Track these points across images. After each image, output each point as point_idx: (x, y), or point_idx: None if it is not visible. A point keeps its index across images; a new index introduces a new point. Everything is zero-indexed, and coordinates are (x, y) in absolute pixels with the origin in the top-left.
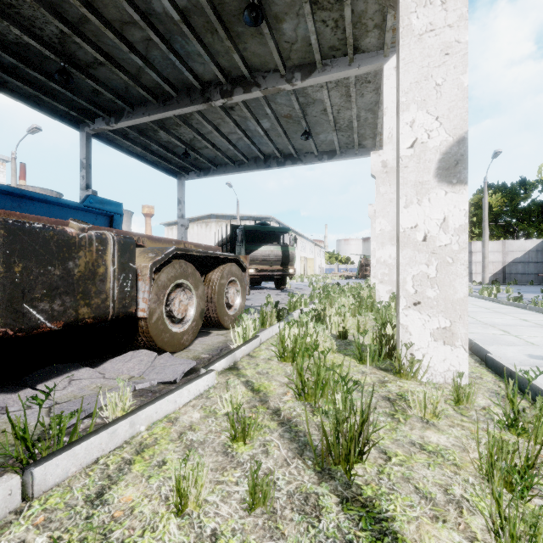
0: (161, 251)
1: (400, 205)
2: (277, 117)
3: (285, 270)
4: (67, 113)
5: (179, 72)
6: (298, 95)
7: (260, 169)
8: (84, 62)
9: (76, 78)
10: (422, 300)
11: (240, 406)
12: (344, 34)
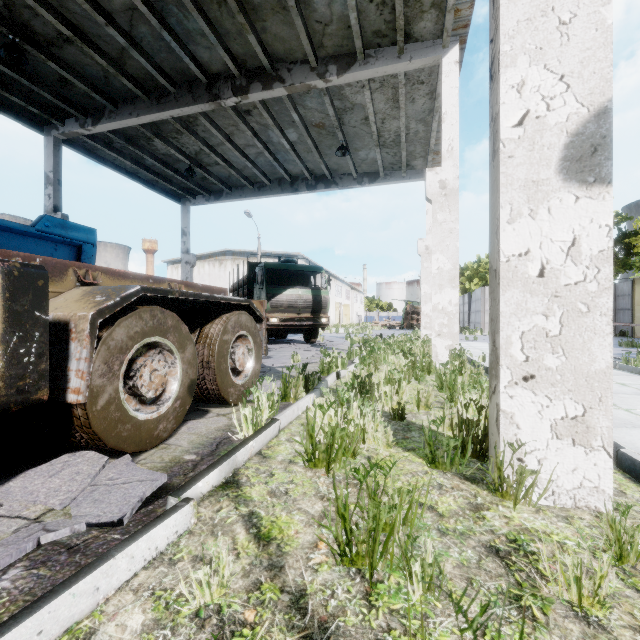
0: (117, 292)
1: (502, 219)
2: (307, 126)
3: (316, 319)
4: (26, 109)
5: (177, 59)
6: (333, 97)
7: (285, 193)
8: (43, 37)
9: (34, 60)
10: (537, 373)
11: (229, 587)
12: (393, 14)
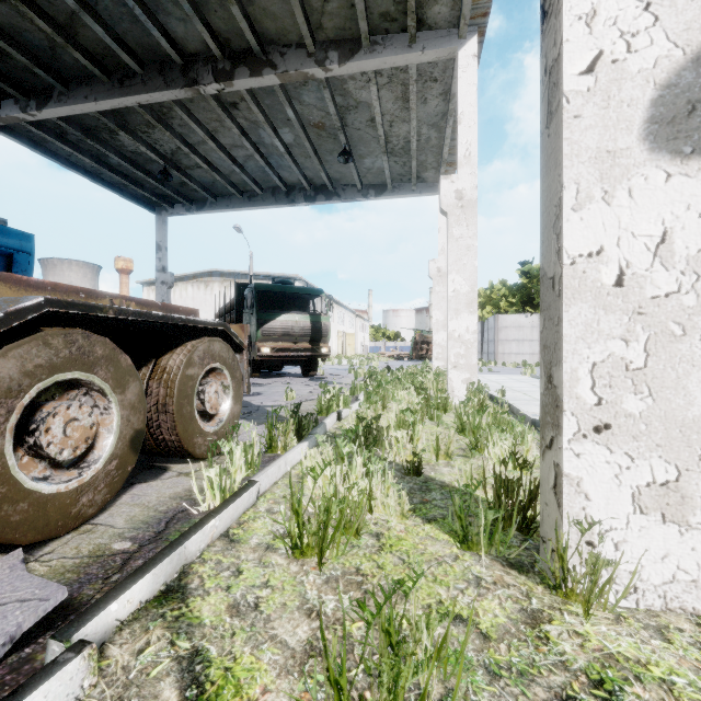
0: (3, 305)
1: (565, 204)
2: (304, 126)
3: (316, 349)
4: None
5: (144, 31)
6: (334, 92)
7: (280, 204)
8: None
9: None
10: (613, 421)
11: None
12: None
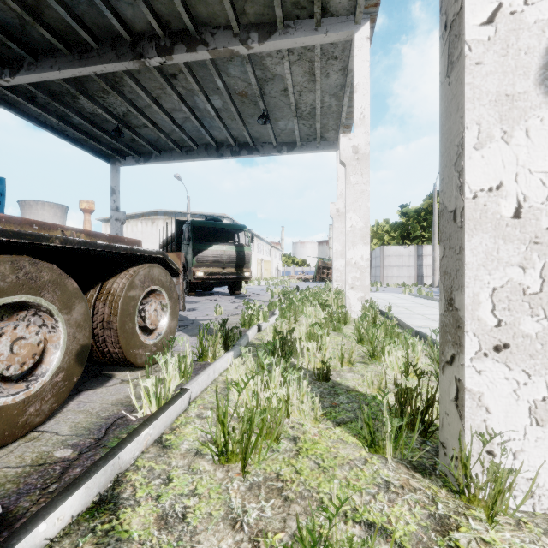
0: None
1: (467, 143)
2: (231, 94)
3: (240, 273)
4: None
5: (99, 13)
6: (254, 66)
7: (211, 157)
8: None
9: None
10: (511, 341)
11: None
12: None
